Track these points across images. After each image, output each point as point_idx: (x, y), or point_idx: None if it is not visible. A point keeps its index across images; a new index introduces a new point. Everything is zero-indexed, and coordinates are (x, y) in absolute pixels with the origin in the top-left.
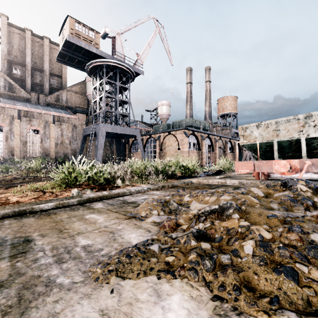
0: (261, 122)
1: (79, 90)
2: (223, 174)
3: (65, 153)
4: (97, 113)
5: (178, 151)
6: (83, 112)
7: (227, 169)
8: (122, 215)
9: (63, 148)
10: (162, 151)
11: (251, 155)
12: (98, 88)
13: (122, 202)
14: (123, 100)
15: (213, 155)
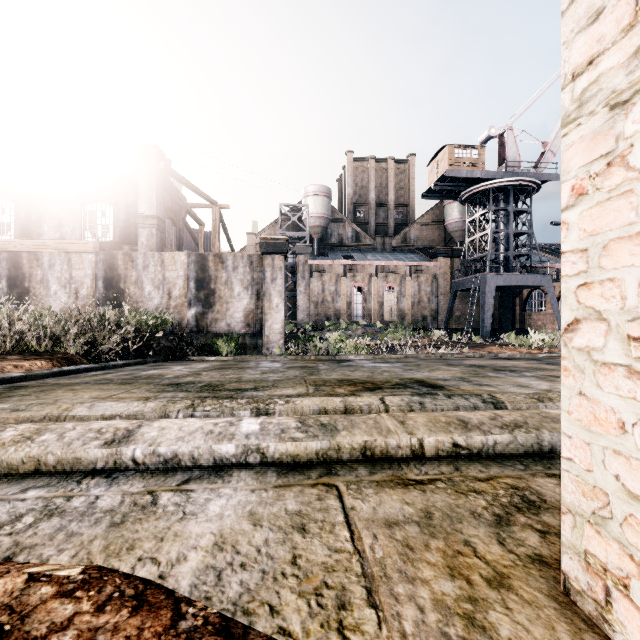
0: None
1: (432, 218)
2: None
3: (423, 315)
4: (476, 258)
5: None
6: (445, 254)
7: None
8: None
9: (421, 309)
10: None
11: None
12: (477, 221)
13: None
14: (520, 232)
15: None
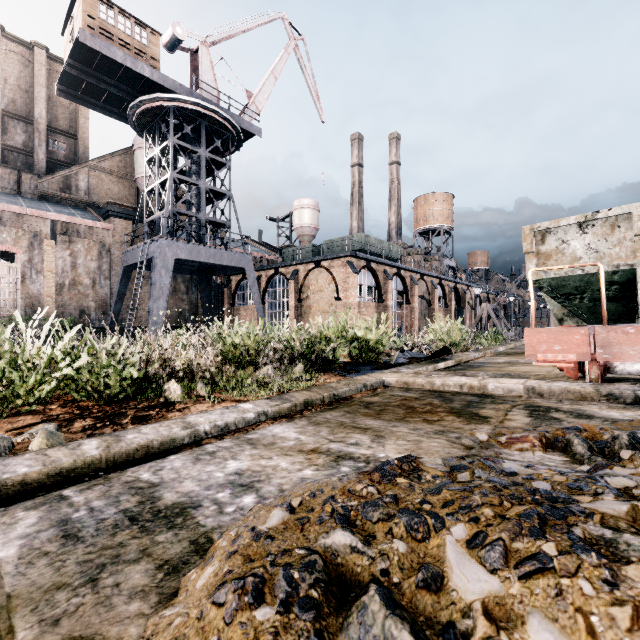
0: (596, 212)
1: (119, 167)
2: (451, 356)
3: (81, 307)
4: (156, 217)
5: (336, 304)
6: (124, 215)
7: (455, 343)
8: None
9: (78, 296)
10: (301, 304)
11: (492, 312)
12: (157, 160)
13: (130, 515)
14: (216, 190)
15: (409, 313)
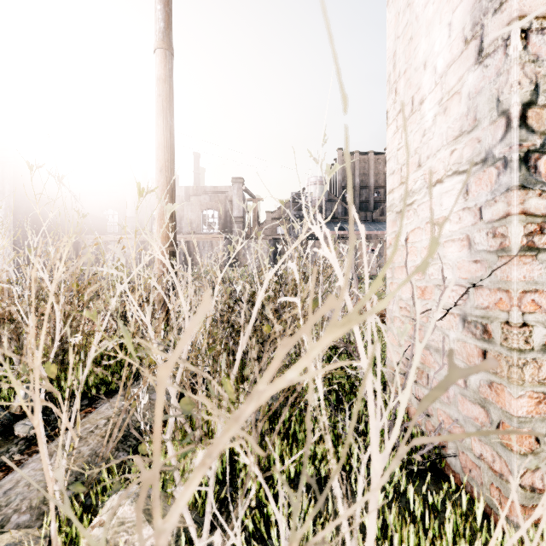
0: None
1: None
2: None
3: None
4: None
5: None
6: None
7: None
8: None
9: None
10: None
11: None
12: None
13: None
14: None
15: None
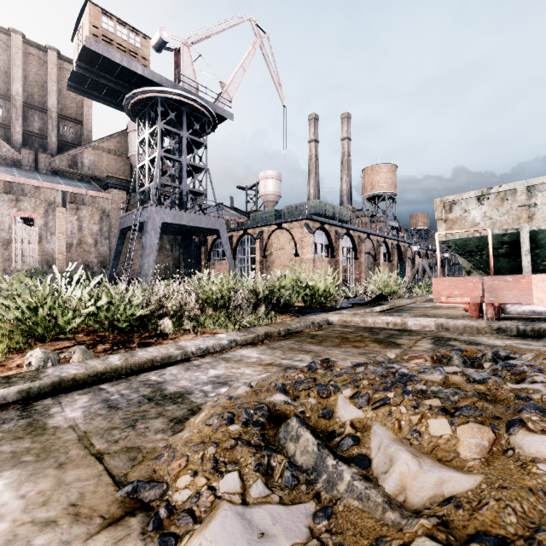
0: (490, 188)
1: (115, 147)
2: (387, 302)
3: (86, 262)
4: (146, 188)
5: (294, 259)
6: (121, 186)
7: (391, 292)
8: (107, 488)
9: (83, 253)
10: (266, 259)
11: (426, 265)
12: (147, 141)
13: (147, 397)
14: (196, 165)
15: (357, 267)
